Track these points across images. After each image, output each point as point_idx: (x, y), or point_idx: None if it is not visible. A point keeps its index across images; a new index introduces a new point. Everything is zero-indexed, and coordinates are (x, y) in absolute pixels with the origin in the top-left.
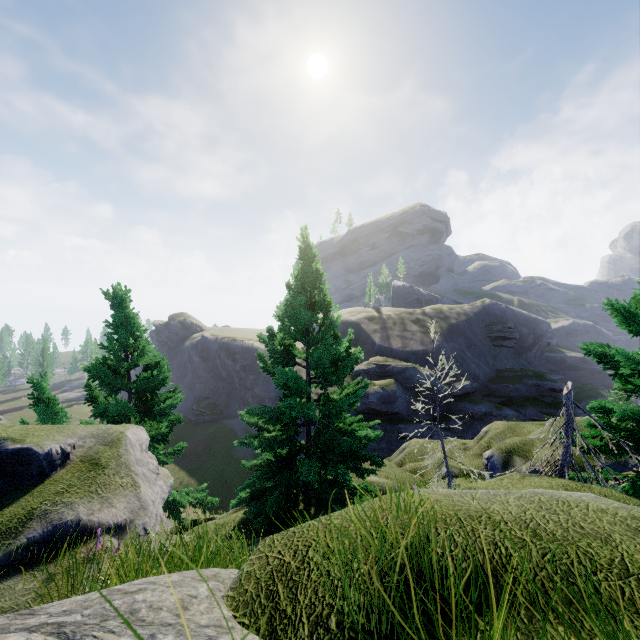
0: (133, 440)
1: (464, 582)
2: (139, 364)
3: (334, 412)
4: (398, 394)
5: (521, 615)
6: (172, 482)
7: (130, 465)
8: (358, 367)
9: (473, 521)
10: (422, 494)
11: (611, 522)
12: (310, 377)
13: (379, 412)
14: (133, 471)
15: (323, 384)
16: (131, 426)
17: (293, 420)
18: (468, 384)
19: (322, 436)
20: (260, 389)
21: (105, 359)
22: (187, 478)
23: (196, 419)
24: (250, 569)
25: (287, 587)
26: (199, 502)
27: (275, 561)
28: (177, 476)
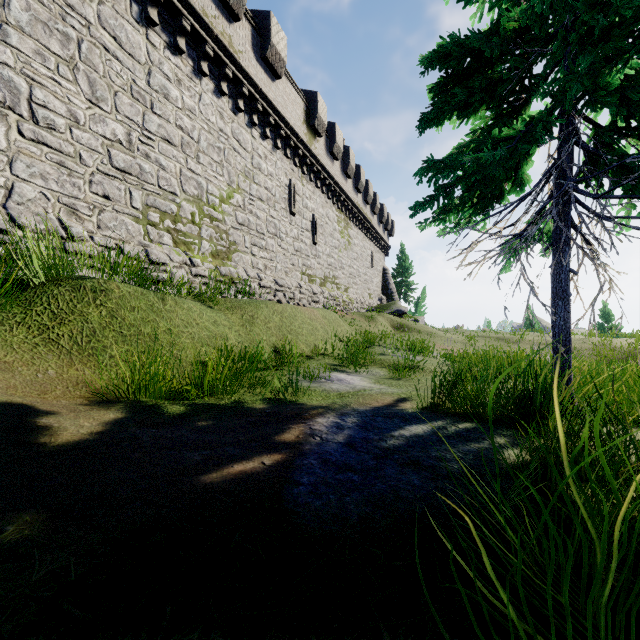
0: None
1: None
2: None
3: None
4: None
5: None
6: None
7: None
8: None
9: None
10: None
11: None
12: None
13: None
14: None
15: None
16: None
17: None
18: None
19: None
20: None
21: None
22: None
23: None
24: None
25: None
26: None
27: None
28: None
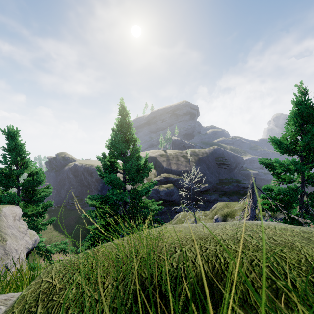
0: (8, 213)
1: (192, 288)
2: (23, 172)
3: (138, 196)
4: (174, 191)
5: (237, 313)
6: (36, 238)
7: (2, 228)
8: (155, 178)
9: (202, 241)
10: (171, 227)
11: (291, 235)
12: (126, 179)
13: (165, 200)
14: (3, 232)
15: (132, 182)
16: (8, 205)
17: (116, 202)
18: (207, 186)
19: (131, 210)
20: (105, 191)
21: (1, 169)
22: (65, 239)
23: (70, 207)
24: (25, 293)
25: (45, 307)
26: (62, 250)
27: (45, 284)
28: (59, 238)
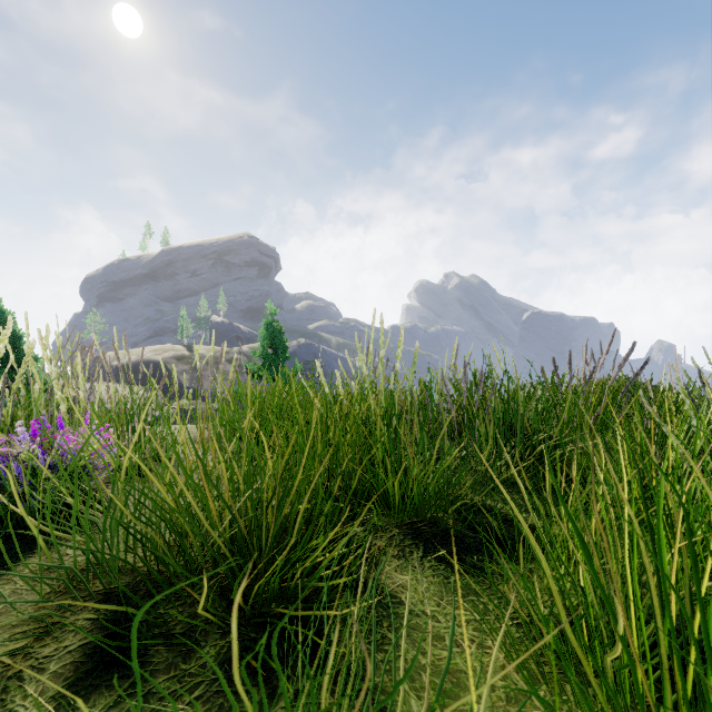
0: None
1: None
2: None
3: None
4: None
5: None
6: None
7: None
8: (157, 413)
9: None
10: None
11: None
12: None
13: None
14: None
15: None
16: None
17: None
18: None
19: None
20: None
21: None
22: None
23: None
24: None
25: None
26: None
27: None
28: None
